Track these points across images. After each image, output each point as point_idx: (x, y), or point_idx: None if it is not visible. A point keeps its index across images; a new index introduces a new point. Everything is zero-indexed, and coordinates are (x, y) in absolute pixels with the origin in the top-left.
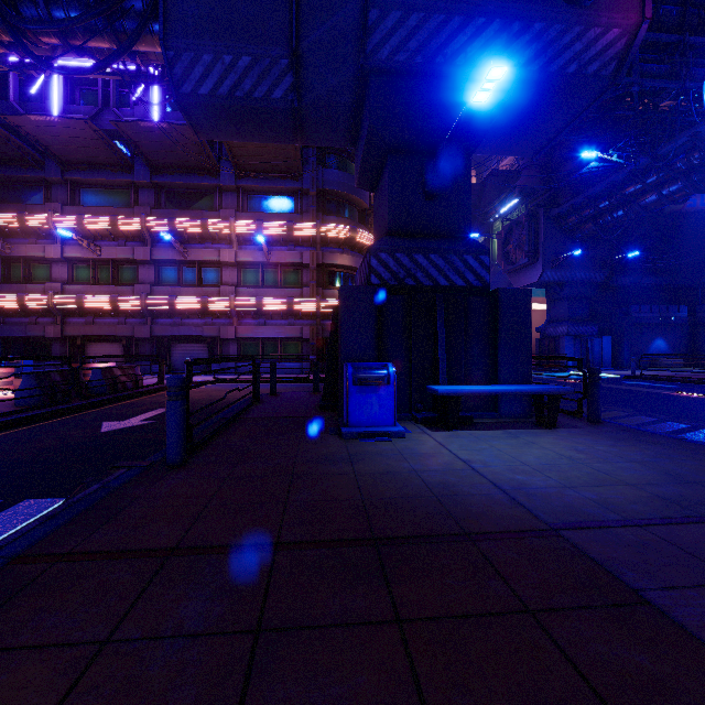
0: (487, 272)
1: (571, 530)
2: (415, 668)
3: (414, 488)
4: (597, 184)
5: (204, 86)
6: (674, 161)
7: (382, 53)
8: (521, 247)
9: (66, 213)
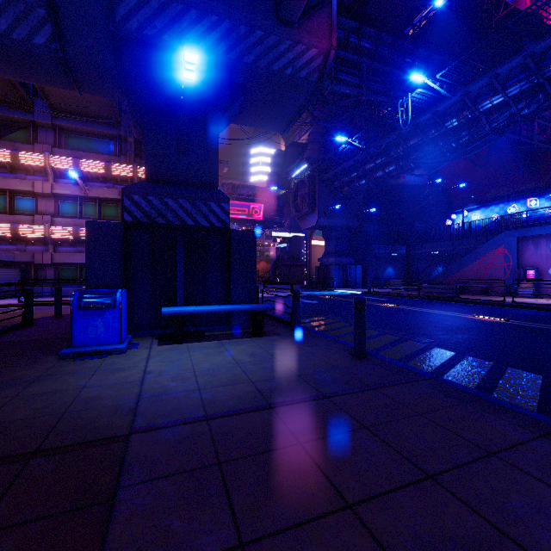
0: (227, 216)
1: (144, 432)
2: None
3: (55, 406)
4: (349, 160)
5: None
6: (390, 150)
7: (131, 24)
8: (305, 200)
9: None
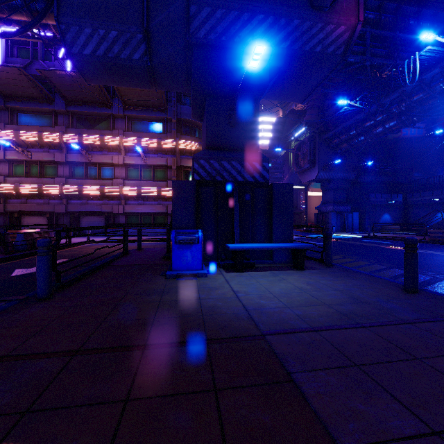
0: (267, 173)
1: (273, 335)
2: (118, 432)
3: (192, 310)
4: (349, 120)
5: (87, 49)
6: (392, 107)
7: (200, 33)
8: (305, 157)
9: (7, 129)
